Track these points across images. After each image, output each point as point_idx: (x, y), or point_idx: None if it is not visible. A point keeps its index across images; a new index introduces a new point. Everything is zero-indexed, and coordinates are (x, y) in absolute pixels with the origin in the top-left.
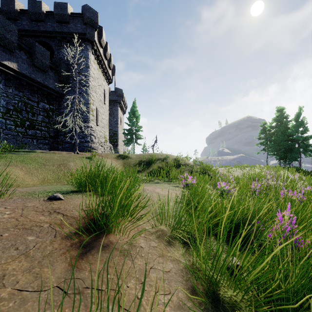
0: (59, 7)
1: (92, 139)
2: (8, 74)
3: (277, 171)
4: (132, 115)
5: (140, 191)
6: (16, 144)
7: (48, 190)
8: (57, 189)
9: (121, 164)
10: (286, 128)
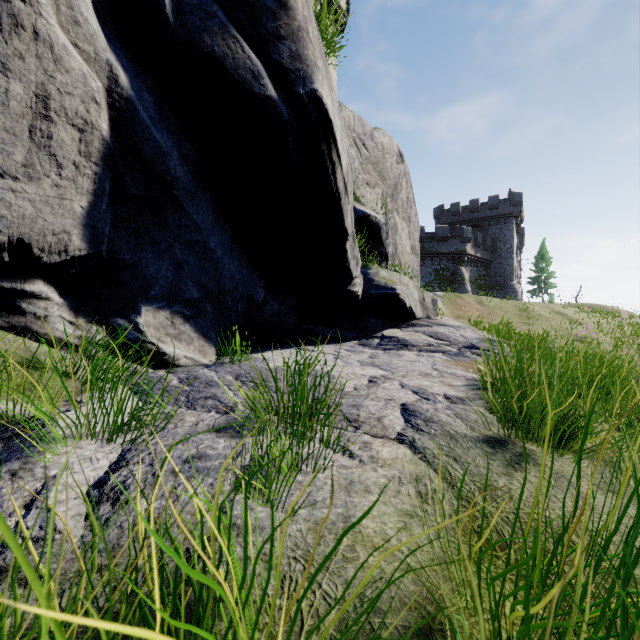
0: (492, 199)
1: (519, 294)
2: (476, 260)
3: None
4: (539, 259)
5: None
6: None
7: None
8: None
9: None
10: None
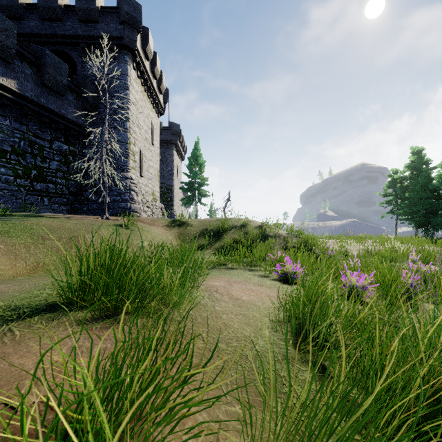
0: None
1: (133, 197)
2: (3, 98)
3: (419, 246)
4: (193, 161)
5: (200, 296)
6: (17, 204)
7: (2, 301)
8: (25, 299)
9: (175, 234)
10: (428, 180)
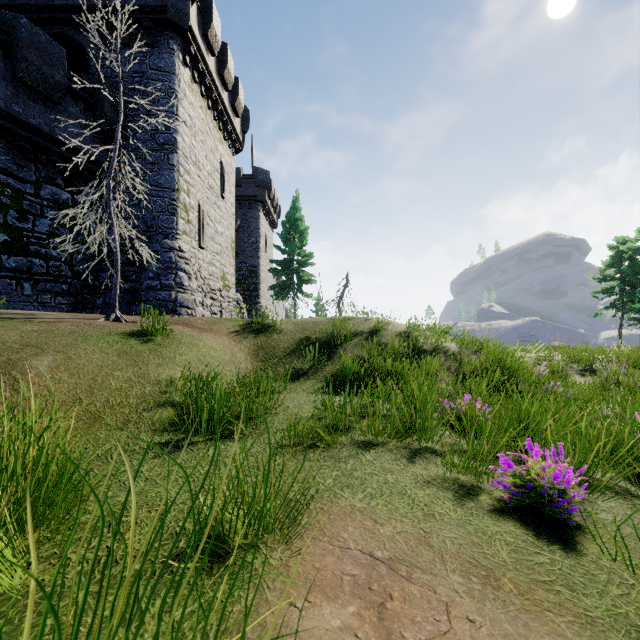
0: None
1: (182, 281)
2: None
3: None
4: (290, 228)
5: None
6: None
7: None
8: None
9: (250, 348)
10: None
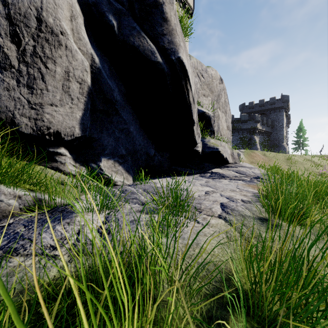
0: (272, 99)
1: (287, 150)
2: (262, 132)
3: None
4: (299, 131)
5: None
6: None
7: None
8: None
9: None
10: None
